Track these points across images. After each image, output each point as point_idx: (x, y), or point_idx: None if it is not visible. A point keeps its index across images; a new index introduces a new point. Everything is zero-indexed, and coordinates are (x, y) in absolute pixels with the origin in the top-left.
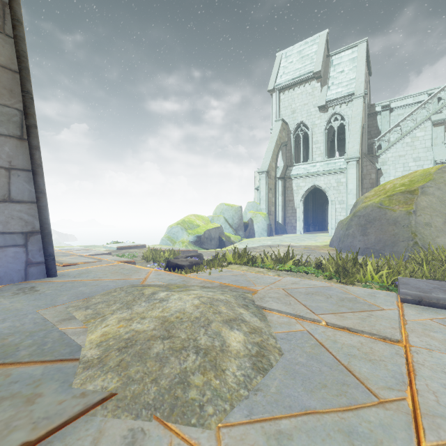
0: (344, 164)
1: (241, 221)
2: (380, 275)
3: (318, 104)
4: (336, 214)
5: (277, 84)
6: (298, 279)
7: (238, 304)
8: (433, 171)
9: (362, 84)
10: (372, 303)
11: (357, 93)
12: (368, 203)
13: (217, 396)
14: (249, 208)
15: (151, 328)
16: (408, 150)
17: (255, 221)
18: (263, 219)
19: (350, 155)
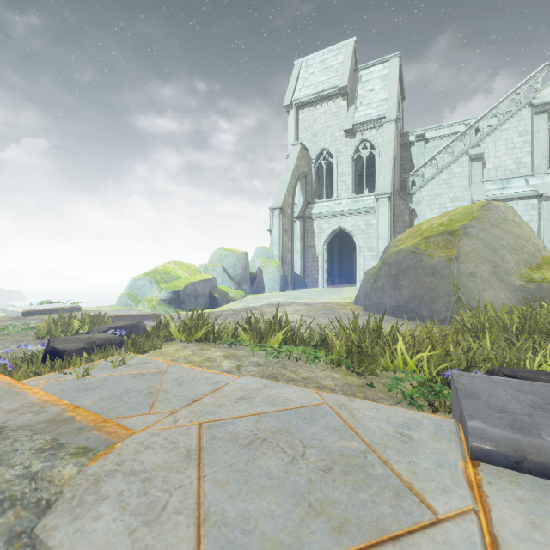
0: (374, 203)
1: (246, 272)
2: (418, 358)
3: (344, 128)
4: (365, 264)
5: (294, 99)
6: (261, 384)
7: None
8: (476, 208)
9: (394, 106)
10: (404, 480)
11: (388, 117)
12: (401, 247)
13: None
14: (258, 254)
15: None
16: (445, 189)
17: (265, 271)
18: (275, 269)
19: (380, 190)
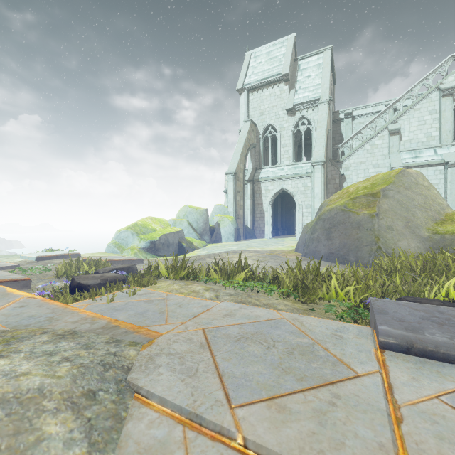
0: (311, 169)
1: (206, 225)
2: (347, 291)
3: (286, 107)
4: (303, 219)
5: (245, 84)
6: (237, 306)
7: (66, 398)
8: (393, 175)
9: (327, 90)
10: (338, 357)
11: (322, 99)
12: (333, 206)
13: None
14: (216, 211)
15: None
16: (368, 157)
17: (222, 225)
18: (230, 223)
19: (316, 158)
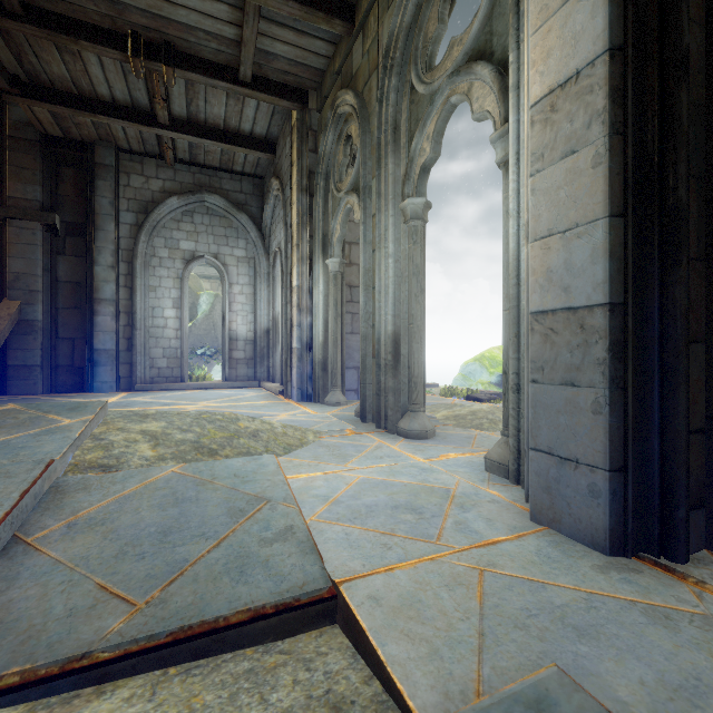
0: None
1: None
2: None
3: None
4: None
5: None
6: None
7: None
8: None
9: None
10: None
11: None
12: None
13: (494, 428)
14: None
15: (465, 413)
16: None
17: None
18: None
19: None
